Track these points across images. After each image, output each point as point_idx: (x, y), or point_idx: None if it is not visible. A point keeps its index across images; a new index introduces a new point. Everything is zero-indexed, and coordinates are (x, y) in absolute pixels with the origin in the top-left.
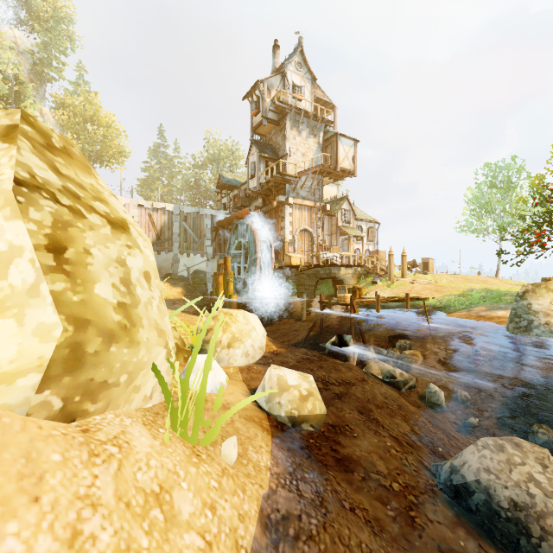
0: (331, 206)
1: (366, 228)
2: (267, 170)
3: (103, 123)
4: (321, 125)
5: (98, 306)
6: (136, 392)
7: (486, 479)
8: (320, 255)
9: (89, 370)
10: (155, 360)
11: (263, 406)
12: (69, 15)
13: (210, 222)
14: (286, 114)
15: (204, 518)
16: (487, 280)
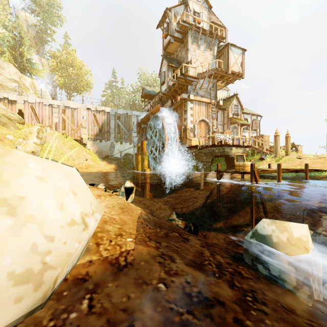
0: (223, 103)
1: (251, 120)
2: (174, 77)
3: (77, 67)
4: (216, 41)
5: None
6: None
7: None
8: (215, 136)
9: None
10: None
11: None
12: (57, 2)
13: (136, 120)
14: (188, 30)
15: None
16: None
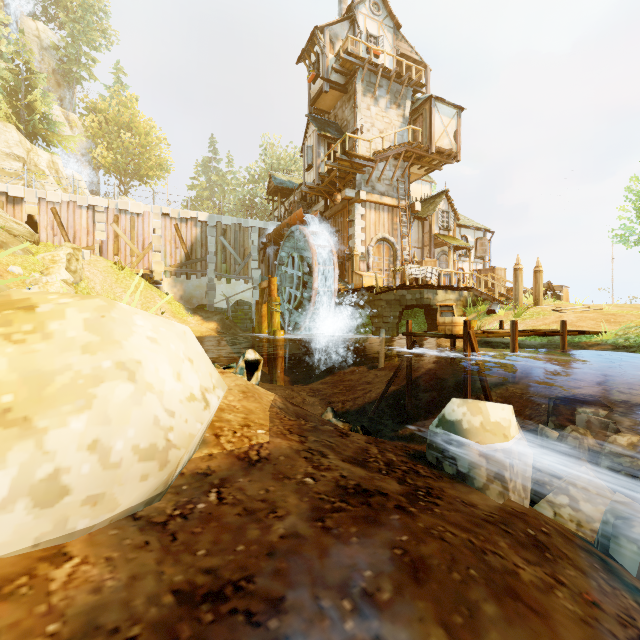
0: (422, 207)
1: (473, 239)
2: (329, 156)
3: (140, 131)
4: (408, 90)
5: None
6: None
7: None
8: (407, 270)
9: None
10: None
11: None
12: (101, 3)
13: (257, 237)
14: (356, 71)
15: None
16: None
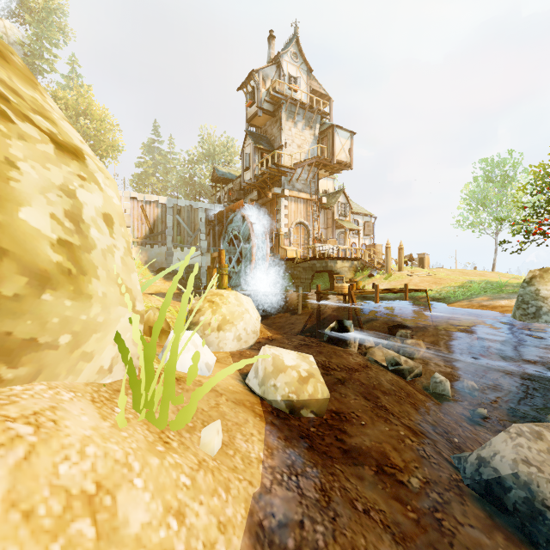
0: (327, 199)
1: (363, 222)
2: (262, 162)
3: (96, 117)
4: (317, 117)
5: (23, 235)
6: (85, 361)
7: (526, 472)
8: (317, 247)
9: (3, 319)
10: (116, 323)
11: (255, 390)
12: (61, 7)
13: (204, 216)
14: (281, 104)
15: (165, 529)
16: (485, 273)
